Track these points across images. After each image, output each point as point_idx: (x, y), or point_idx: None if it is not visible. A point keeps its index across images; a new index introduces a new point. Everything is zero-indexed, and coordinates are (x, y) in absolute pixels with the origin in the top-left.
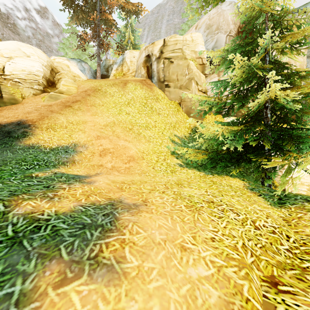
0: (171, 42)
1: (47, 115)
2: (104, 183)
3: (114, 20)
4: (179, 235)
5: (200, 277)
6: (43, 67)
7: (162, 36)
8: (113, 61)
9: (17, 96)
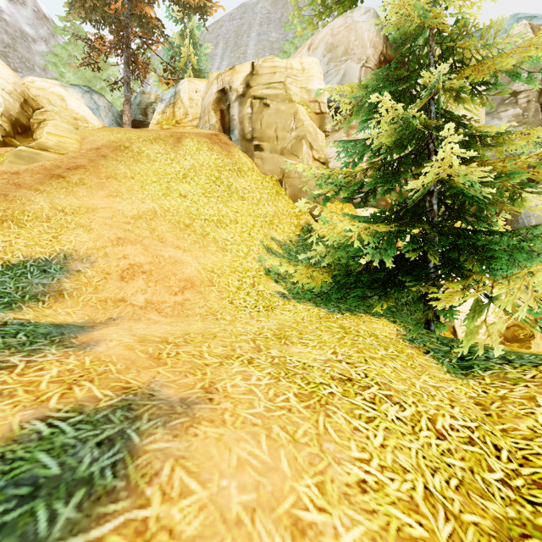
0: (265, 69)
1: (5, 192)
2: (119, 345)
3: (158, 18)
4: (288, 486)
5: None
6: (3, 94)
7: (248, 59)
8: (156, 97)
9: None
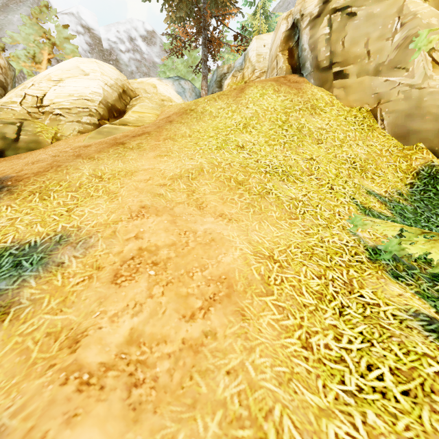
0: None
1: (62, 163)
2: None
3: None
4: None
5: None
6: (105, 87)
7: None
8: (228, 67)
9: (43, 136)
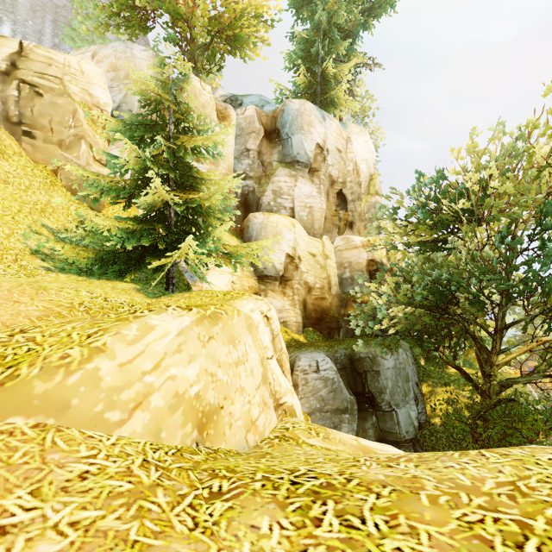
0: (38, 56)
1: None
2: None
3: None
4: (16, 298)
5: (28, 310)
6: None
7: (20, 11)
8: None
9: None
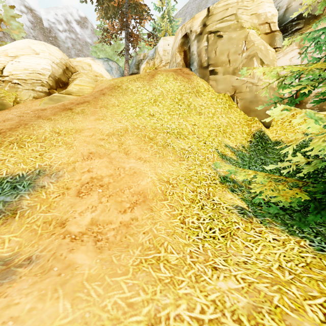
0: (218, 9)
1: (28, 122)
2: None
3: (145, 4)
4: None
5: None
6: (52, 65)
7: None
8: (143, 55)
9: (6, 100)
